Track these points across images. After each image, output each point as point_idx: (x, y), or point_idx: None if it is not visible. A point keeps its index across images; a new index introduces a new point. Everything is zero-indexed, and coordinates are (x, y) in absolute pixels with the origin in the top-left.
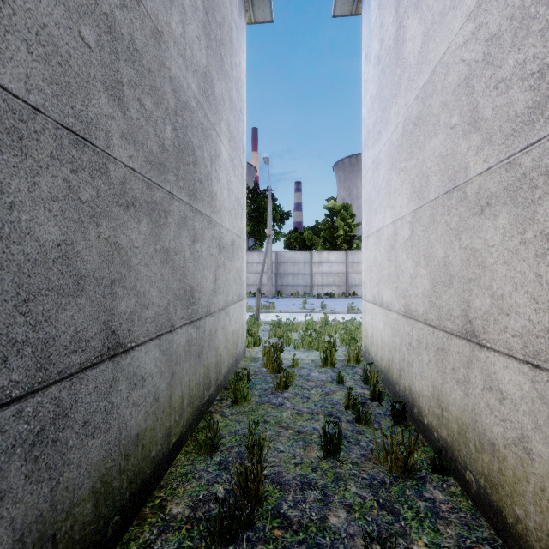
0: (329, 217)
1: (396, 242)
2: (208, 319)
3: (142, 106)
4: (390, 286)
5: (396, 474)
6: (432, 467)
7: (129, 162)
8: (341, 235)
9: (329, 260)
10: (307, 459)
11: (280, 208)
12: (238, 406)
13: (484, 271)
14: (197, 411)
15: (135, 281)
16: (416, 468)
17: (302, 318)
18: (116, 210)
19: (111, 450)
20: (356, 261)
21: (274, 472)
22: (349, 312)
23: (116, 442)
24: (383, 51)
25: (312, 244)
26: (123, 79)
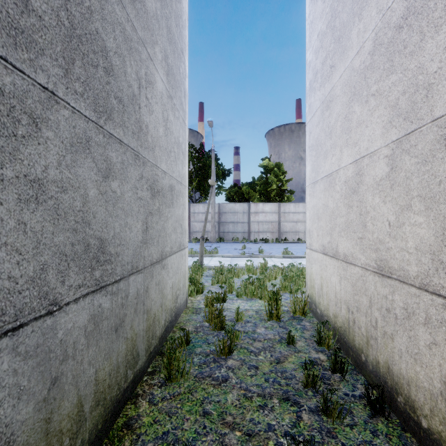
0: (264, 174)
1: (361, 184)
2: (134, 278)
3: None
4: (350, 235)
5: None
6: None
7: None
8: (275, 189)
9: (264, 210)
10: None
11: (222, 167)
12: (171, 383)
13: None
14: (114, 404)
15: None
16: None
17: (242, 263)
18: None
19: None
20: (287, 211)
21: None
22: (284, 257)
23: None
24: None
25: (249, 197)
26: None
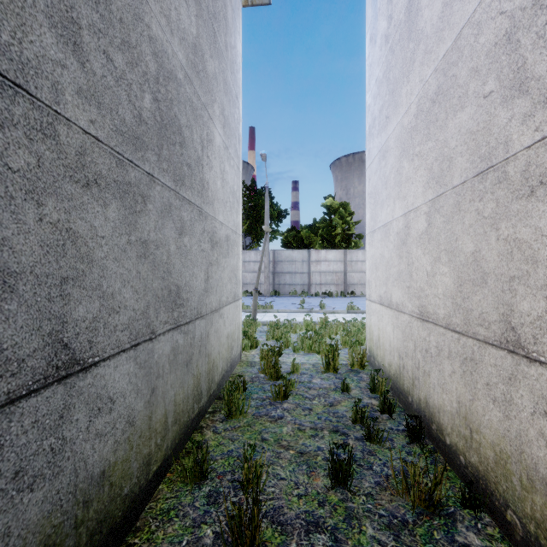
0: (327, 215)
1: (409, 236)
2: (199, 322)
3: (110, 62)
4: (401, 285)
5: (419, 510)
6: (462, 500)
7: (91, 128)
8: (340, 233)
9: (327, 258)
10: (312, 489)
11: (278, 206)
12: (232, 419)
13: (535, 267)
14: (185, 428)
15: (100, 280)
16: (442, 501)
17: (300, 318)
18: (69, 187)
19: (61, 501)
20: (354, 259)
21: (274, 507)
22: (349, 312)
23: (69, 488)
24: (392, 27)
25: (310, 242)
26: (80, 20)
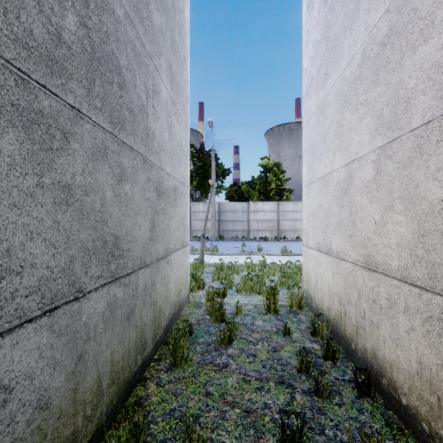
0: (263, 173)
1: (351, 185)
2: (143, 272)
3: None
4: (342, 233)
5: None
6: None
7: None
8: (274, 188)
9: (264, 209)
10: None
11: (222, 166)
12: (177, 368)
13: None
14: (126, 384)
15: None
16: None
17: (242, 260)
18: None
19: None
20: (286, 210)
21: None
22: (283, 254)
23: None
24: None
25: (249, 195)
26: None
